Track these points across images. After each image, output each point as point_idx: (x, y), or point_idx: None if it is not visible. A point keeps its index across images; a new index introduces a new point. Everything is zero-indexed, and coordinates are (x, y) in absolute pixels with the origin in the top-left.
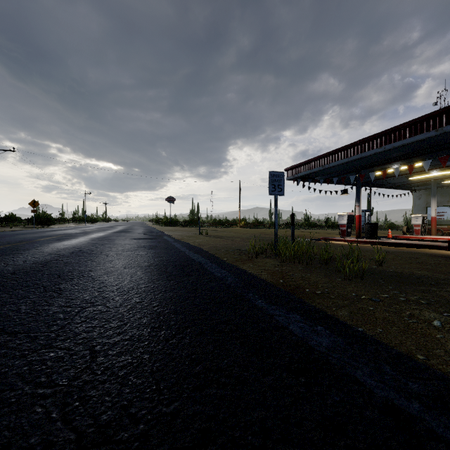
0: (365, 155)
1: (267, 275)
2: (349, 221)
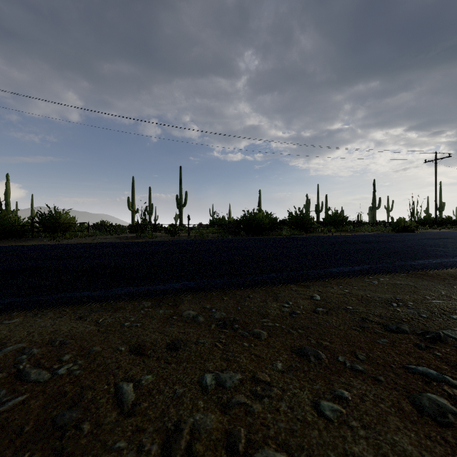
0: None
1: None
2: None
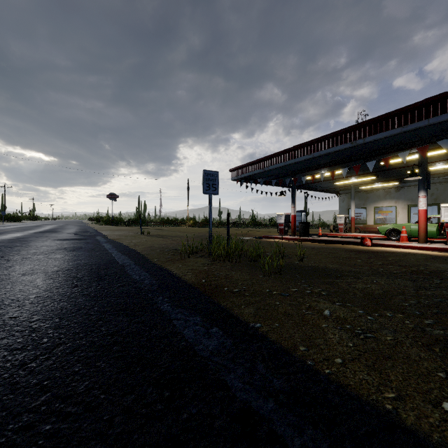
0: (298, 160)
1: (191, 276)
2: (286, 221)
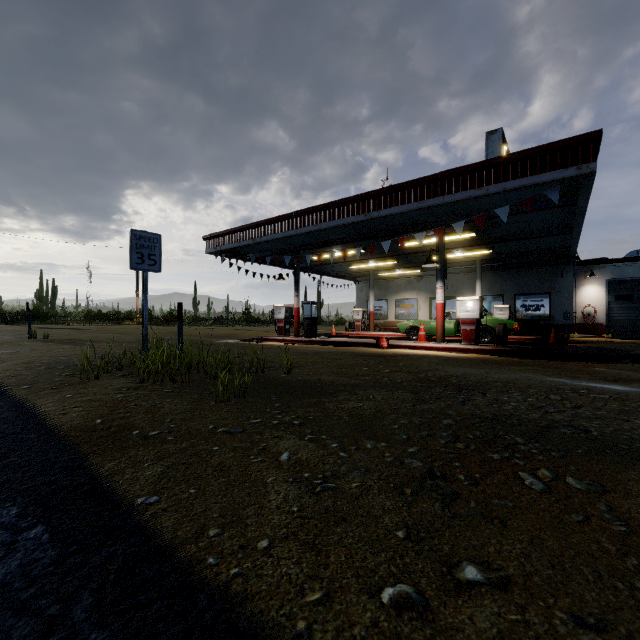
0: (301, 231)
1: (78, 414)
2: (287, 315)
